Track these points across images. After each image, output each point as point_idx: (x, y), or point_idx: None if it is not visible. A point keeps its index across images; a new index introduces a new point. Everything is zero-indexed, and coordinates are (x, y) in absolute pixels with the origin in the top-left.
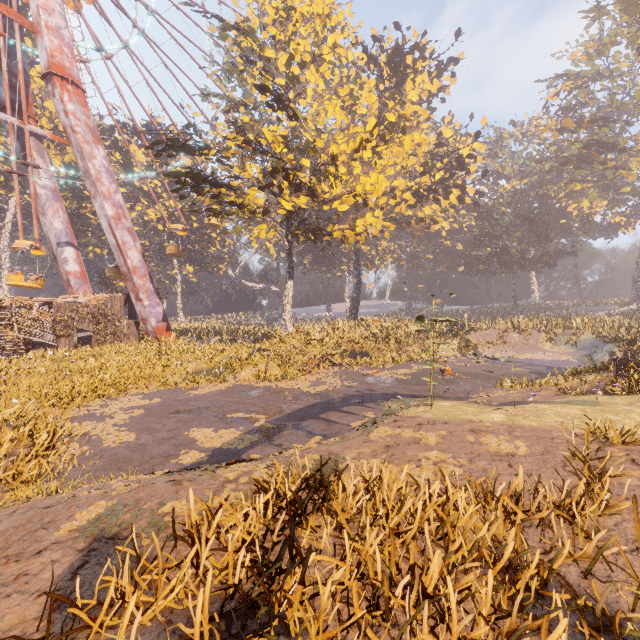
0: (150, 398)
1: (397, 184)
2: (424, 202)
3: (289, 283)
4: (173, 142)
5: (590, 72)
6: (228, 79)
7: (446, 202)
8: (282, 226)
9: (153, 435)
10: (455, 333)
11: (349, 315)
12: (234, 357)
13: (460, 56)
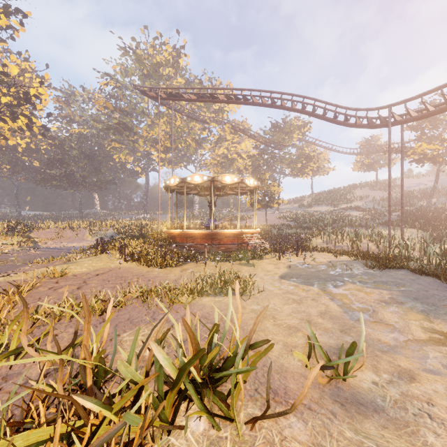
0: None
1: None
2: None
3: None
4: None
5: (123, 82)
6: None
7: (14, 124)
8: None
9: None
10: (17, 231)
11: None
12: None
13: (28, 13)
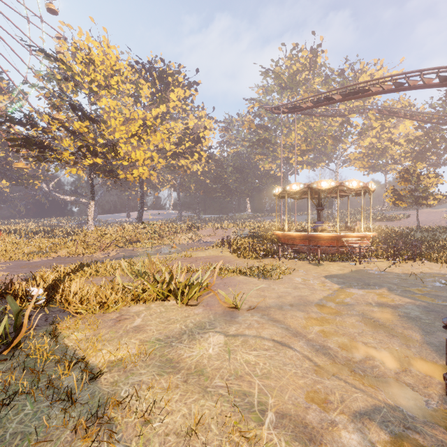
0: (5, 264)
1: (154, 155)
2: (181, 157)
3: (92, 202)
4: (11, 118)
5: (264, 102)
6: (50, 82)
7: (192, 159)
8: (87, 169)
9: (19, 272)
10: (191, 230)
11: (136, 220)
12: (55, 244)
13: (199, 82)
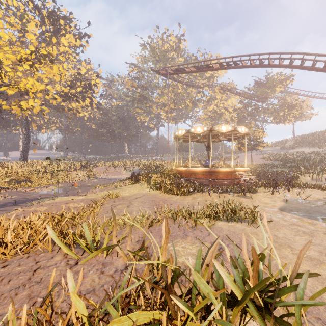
0: None
1: (49, 88)
2: (72, 100)
3: None
4: None
5: (142, 68)
6: None
7: (83, 103)
8: None
9: None
10: (85, 168)
11: (20, 159)
12: None
13: (90, 35)
